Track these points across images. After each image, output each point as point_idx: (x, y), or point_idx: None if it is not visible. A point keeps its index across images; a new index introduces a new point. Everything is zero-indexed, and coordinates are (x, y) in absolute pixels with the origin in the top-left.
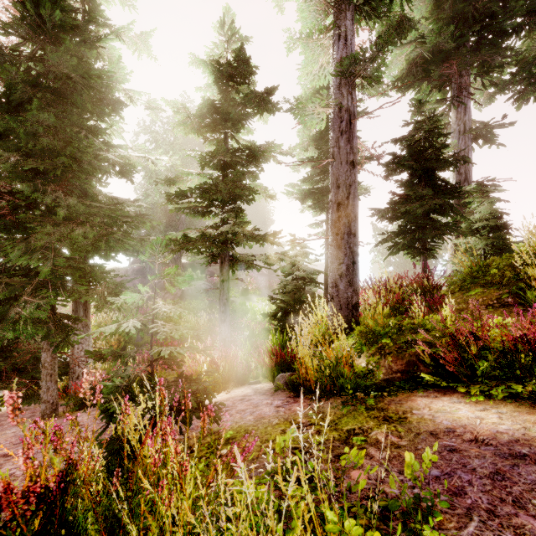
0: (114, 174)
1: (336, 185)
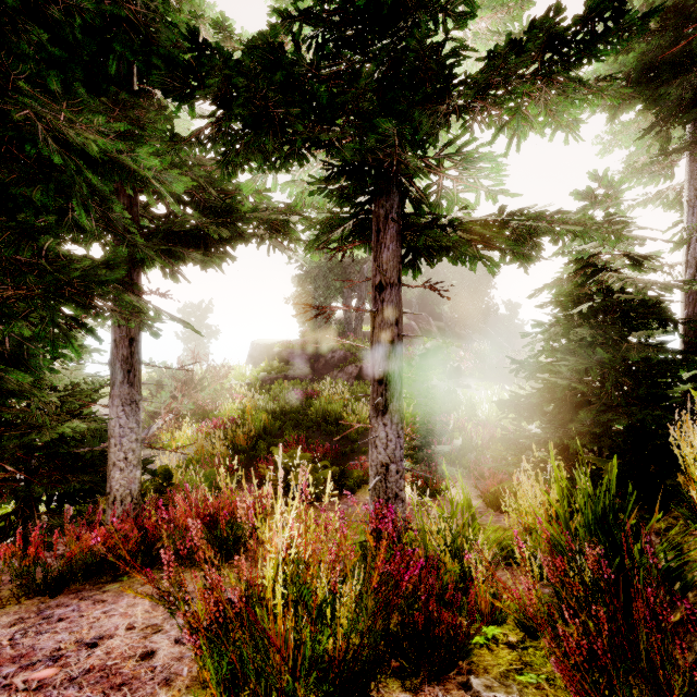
0: (184, 108)
1: None
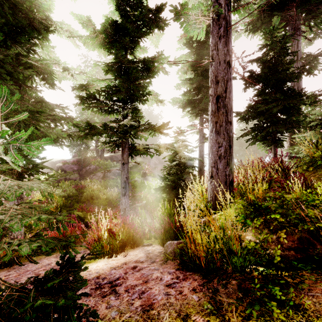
0: (43, 85)
1: (215, 81)
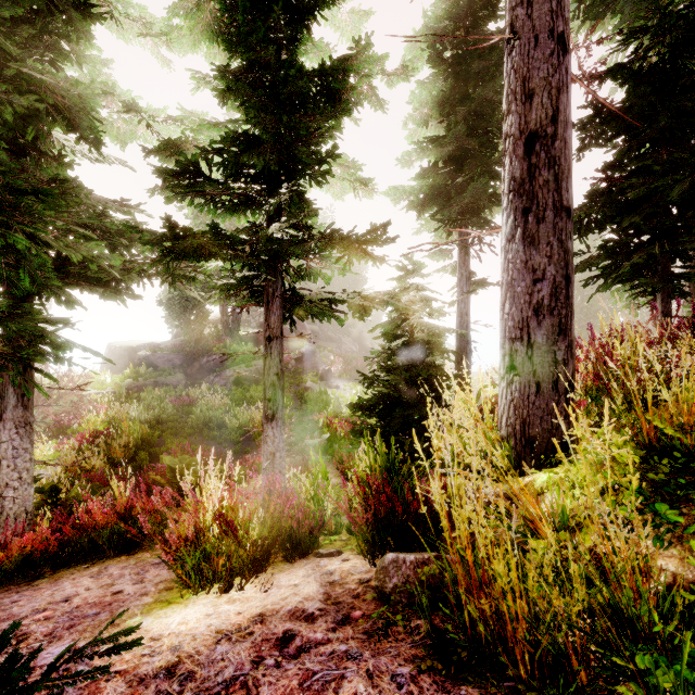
0: (82, 152)
1: (521, 95)
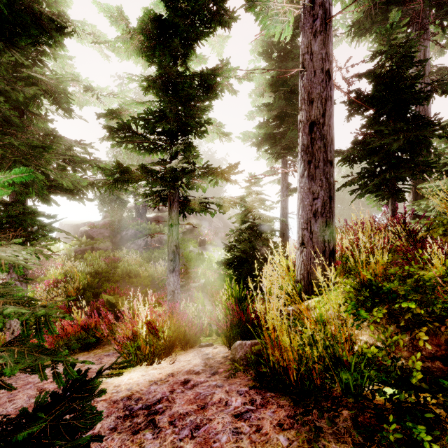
0: (57, 112)
1: (307, 101)
